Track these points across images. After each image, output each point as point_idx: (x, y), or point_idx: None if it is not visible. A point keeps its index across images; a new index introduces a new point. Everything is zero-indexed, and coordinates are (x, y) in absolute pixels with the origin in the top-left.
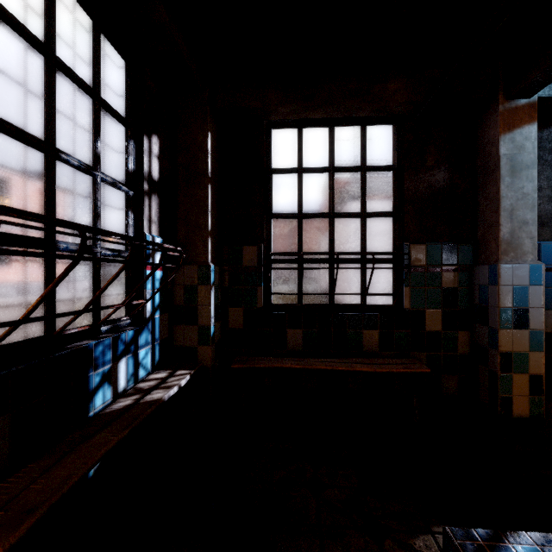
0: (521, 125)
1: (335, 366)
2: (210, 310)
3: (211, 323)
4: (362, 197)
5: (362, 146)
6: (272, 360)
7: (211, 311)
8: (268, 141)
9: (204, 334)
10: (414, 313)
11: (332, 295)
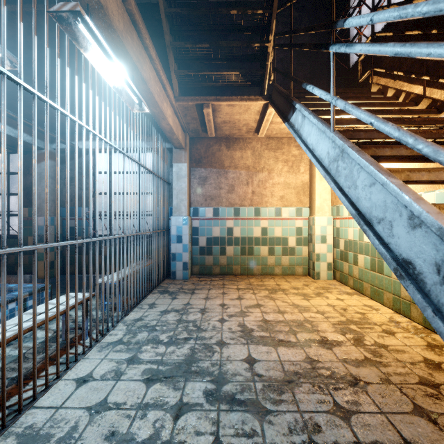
0: (43, 160)
1: None
2: None
3: None
4: (7, 186)
5: (7, 163)
6: None
7: None
8: None
9: None
10: (23, 238)
11: None
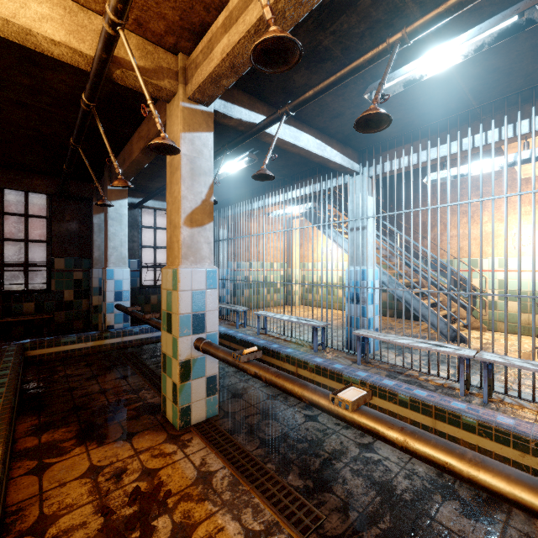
0: (104, 212)
1: None
2: None
3: None
4: (25, 231)
5: (25, 203)
6: None
7: None
8: None
9: None
10: (57, 292)
11: (2, 285)
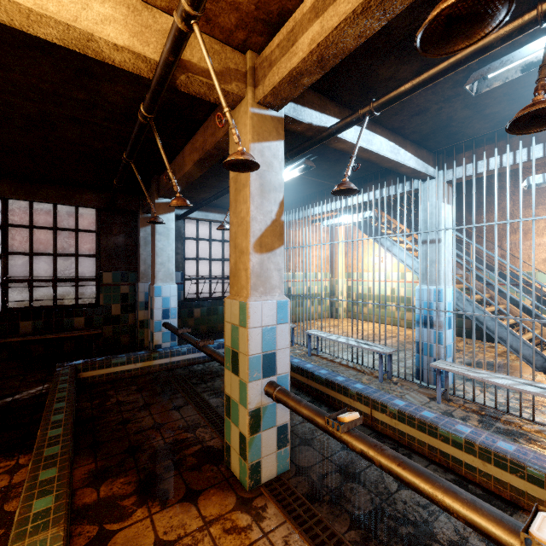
0: (149, 225)
1: (48, 336)
2: None
3: None
4: (76, 245)
5: (76, 218)
6: (5, 339)
7: None
8: (5, 207)
9: None
10: (105, 307)
11: (55, 300)
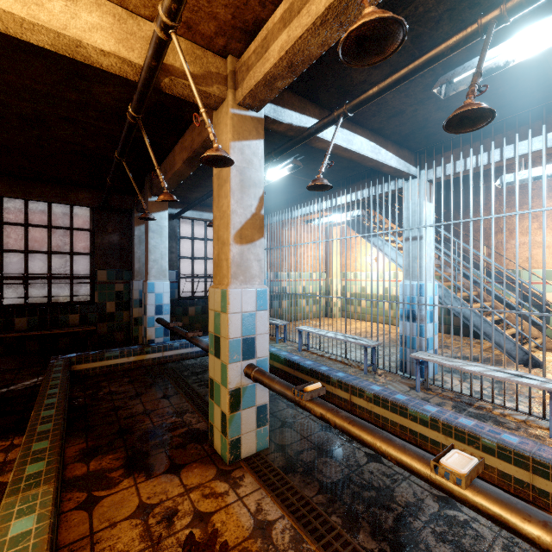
0: (144, 224)
1: (42, 332)
2: None
3: None
4: (71, 244)
5: (71, 216)
6: None
7: None
8: (0, 205)
9: None
10: (100, 304)
11: (50, 297)
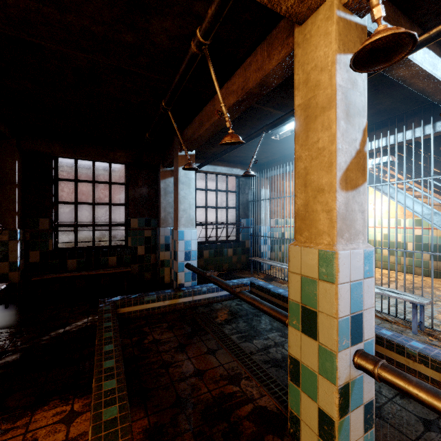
0: (168, 177)
1: (89, 273)
2: (18, 253)
3: (18, 260)
4: (110, 196)
5: (110, 172)
6: (56, 274)
7: (18, 254)
8: (56, 164)
9: (14, 266)
10: (133, 248)
11: (94, 242)
